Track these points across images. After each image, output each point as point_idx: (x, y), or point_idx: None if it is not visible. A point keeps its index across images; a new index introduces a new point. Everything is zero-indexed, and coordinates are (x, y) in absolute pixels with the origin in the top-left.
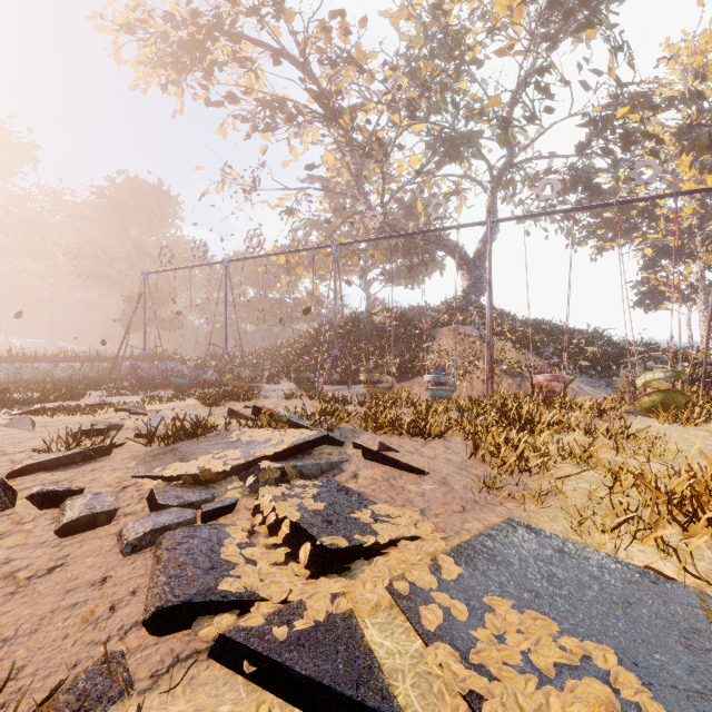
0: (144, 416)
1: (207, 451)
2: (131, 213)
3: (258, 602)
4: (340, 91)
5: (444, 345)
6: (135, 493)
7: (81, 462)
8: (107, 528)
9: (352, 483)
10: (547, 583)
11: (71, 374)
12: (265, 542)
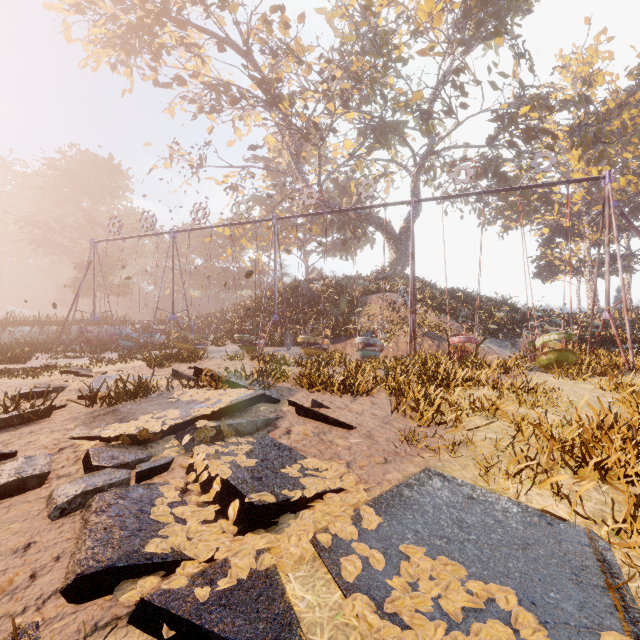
0: (89, 378)
1: (147, 411)
2: (82, 184)
3: (184, 562)
4: (281, 79)
5: (373, 310)
6: (71, 454)
7: (19, 424)
8: (37, 492)
9: (284, 439)
10: (458, 529)
11: (20, 337)
12: (196, 500)
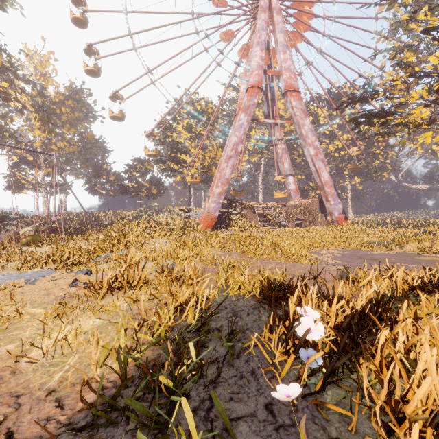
0: None
1: None
2: None
3: None
4: None
5: None
6: None
7: None
8: None
9: None
10: (18, 277)
11: None
12: None
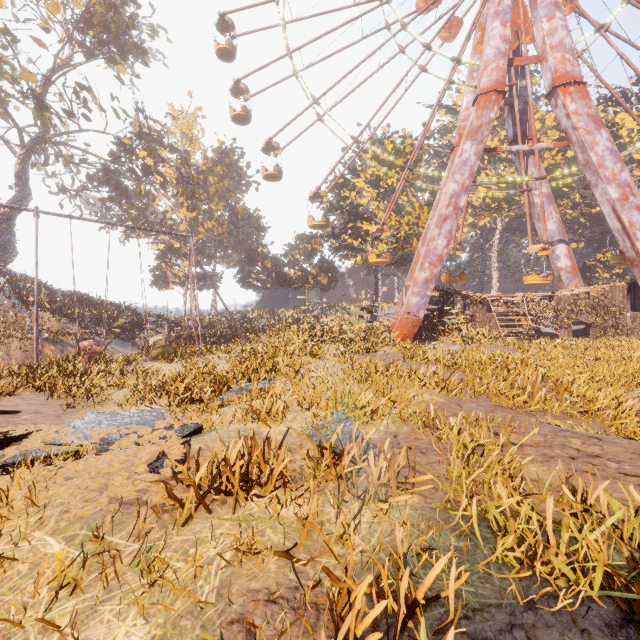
0: None
1: None
2: None
3: None
4: None
5: None
6: None
7: None
8: None
9: None
10: (111, 421)
11: None
12: None
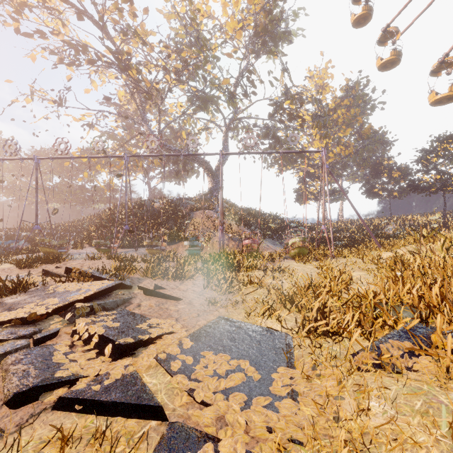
0: None
1: (30, 301)
2: None
3: (81, 379)
4: (130, 53)
5: (197, 222)
6: None
7: None
8: None
9: (137, 310)
10: (230, 341)
11: None
12: (82, 349)
